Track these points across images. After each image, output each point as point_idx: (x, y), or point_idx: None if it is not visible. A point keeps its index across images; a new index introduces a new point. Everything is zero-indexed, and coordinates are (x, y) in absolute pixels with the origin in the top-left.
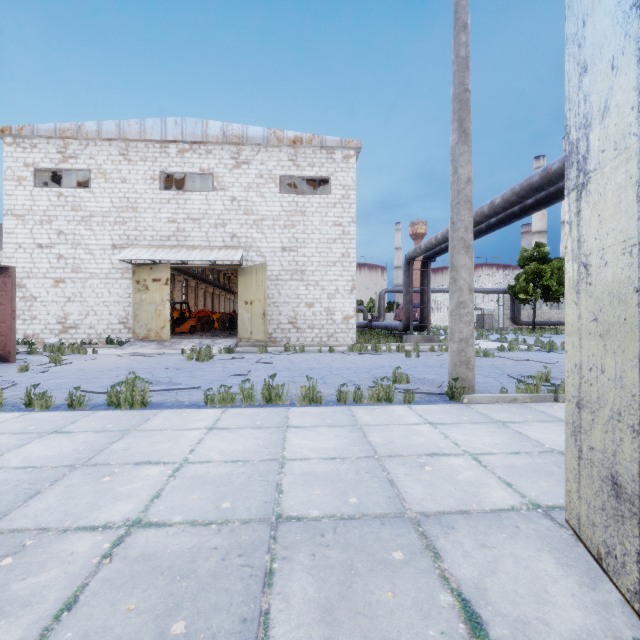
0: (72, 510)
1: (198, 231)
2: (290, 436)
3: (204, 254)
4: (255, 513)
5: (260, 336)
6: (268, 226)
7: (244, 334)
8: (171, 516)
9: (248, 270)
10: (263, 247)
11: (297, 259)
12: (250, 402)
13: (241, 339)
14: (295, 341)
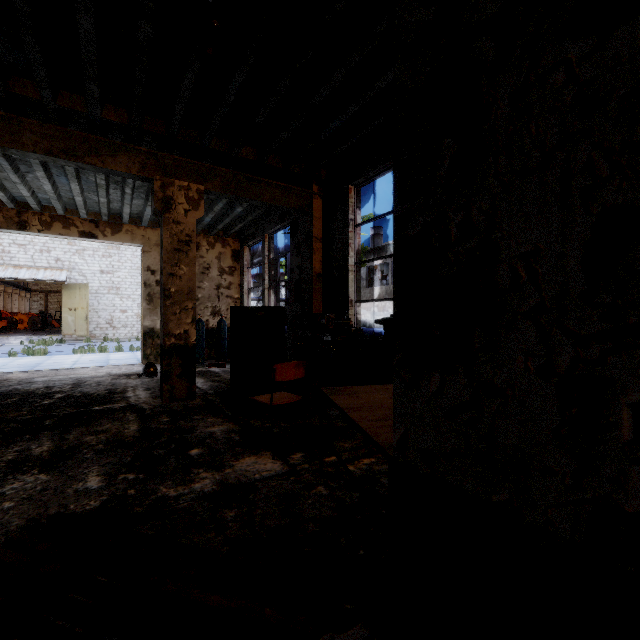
0: (59, 361)
1: (24, 254)
2: (111, 355)
3: (32, 273)
4: (104, 359)
5: (83, 332)
6: (89, 255)
7: (68, 332)
8: (85, 360)
9: (72, 286)
10: (85, 269)
11: (113, 279)
12: (93, 352)
13: (65, 335)
14: (112, 336)
